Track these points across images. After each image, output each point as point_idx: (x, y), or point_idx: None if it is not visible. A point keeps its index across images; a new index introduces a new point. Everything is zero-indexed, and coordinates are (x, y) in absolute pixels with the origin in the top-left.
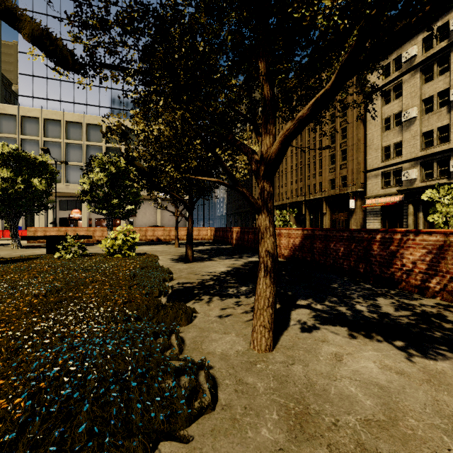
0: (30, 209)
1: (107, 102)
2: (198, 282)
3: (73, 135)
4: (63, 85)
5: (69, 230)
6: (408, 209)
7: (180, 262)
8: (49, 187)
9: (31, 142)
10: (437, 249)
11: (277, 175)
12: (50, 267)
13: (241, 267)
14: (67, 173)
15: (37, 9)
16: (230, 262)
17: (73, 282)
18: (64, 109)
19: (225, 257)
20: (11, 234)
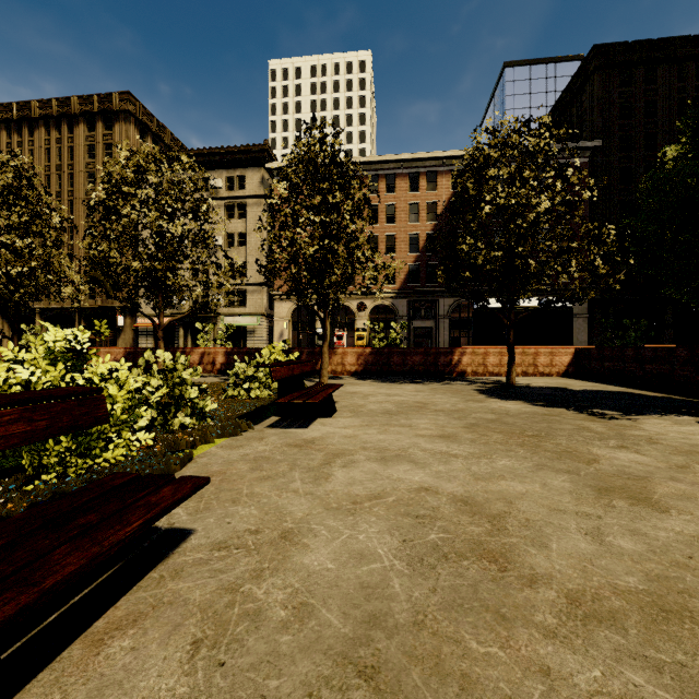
0: None
1: None
2: None
3: None
4: None
5: None
6: (180, 331)
7: None
8: None
9: None
10: (202, 355)
11: None
12: None
13: None
14: None
15: None
16: None
17: None
18: None
19: None
20: None
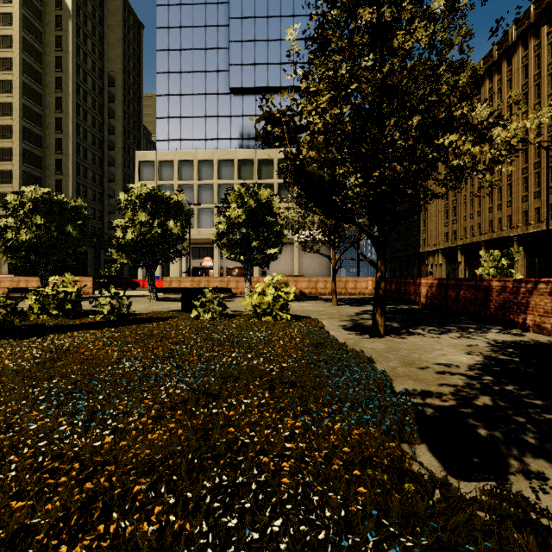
0: (165, 257)
1: (238, 132)
2: (450, 393)
3: (205, 175)
4: (195, 122)
5: (202, 280)
6: None
7: (363, 334)
8: (184, 230)
9: (167, 187)
10: None
11: (463, 200)
12: (188, 334)
13: (501, 357)
14: (199, 217)
15: (172, 46)
16: (456, 340)
17: (224, 371)
18: (196, 147)
19: (432, 328)
20: (149, 285)
